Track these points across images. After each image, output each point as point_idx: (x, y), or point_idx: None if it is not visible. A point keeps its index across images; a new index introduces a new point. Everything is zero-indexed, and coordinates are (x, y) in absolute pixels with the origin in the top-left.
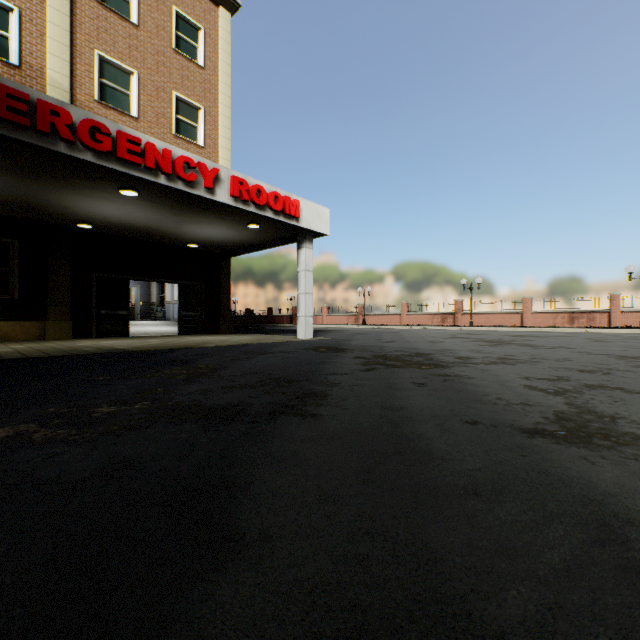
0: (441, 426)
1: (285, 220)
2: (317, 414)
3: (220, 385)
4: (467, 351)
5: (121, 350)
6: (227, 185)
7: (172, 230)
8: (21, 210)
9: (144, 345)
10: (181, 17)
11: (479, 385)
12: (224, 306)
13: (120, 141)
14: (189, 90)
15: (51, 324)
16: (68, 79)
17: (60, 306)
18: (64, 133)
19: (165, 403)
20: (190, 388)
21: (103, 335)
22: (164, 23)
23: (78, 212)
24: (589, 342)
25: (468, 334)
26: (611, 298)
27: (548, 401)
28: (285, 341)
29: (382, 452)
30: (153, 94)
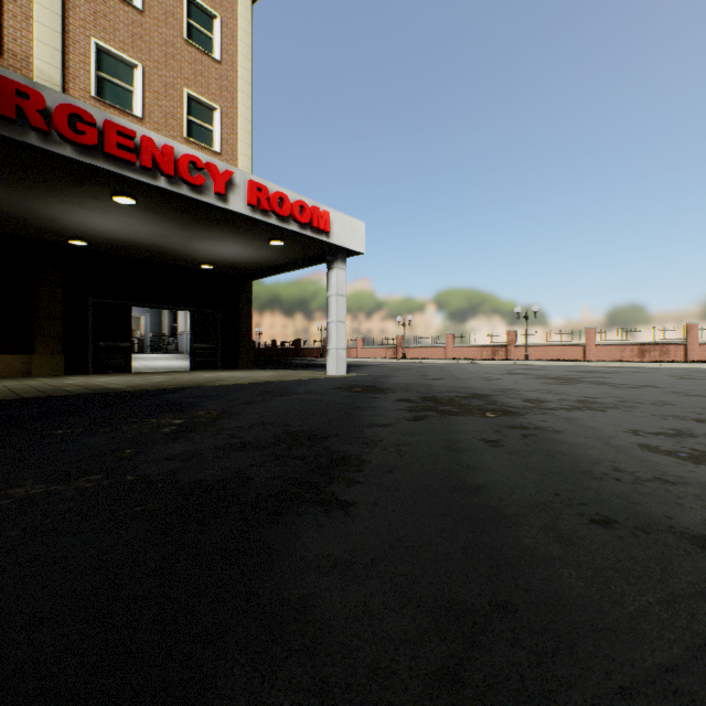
0: (555, 530)
1: (313, 235)
2: (349, 502)
3: (215, 444)
4: (535, 391)
5: (111, 390)
6: (243, 191)
7: (181, 248)
8: (1, 223)
9: (143, 383)
10: (194, 3)
11: (576, 444)
12: (244, 337)
13: (108, 133)
14: (203, 87)
15: (38, 358)
16: (59, 71)
17: (49, 337)
18: (35, 120)
19: (122, 478)
20: (171, 449)
21: (101, 371)
22: (173, 9)
23: (68, 225)
24: (675, 379)
25: (526, 369)
26: (688, 328)
27: (694, 474)
28: (313, 378)
29: (471, 605)
30: (161, 91)
